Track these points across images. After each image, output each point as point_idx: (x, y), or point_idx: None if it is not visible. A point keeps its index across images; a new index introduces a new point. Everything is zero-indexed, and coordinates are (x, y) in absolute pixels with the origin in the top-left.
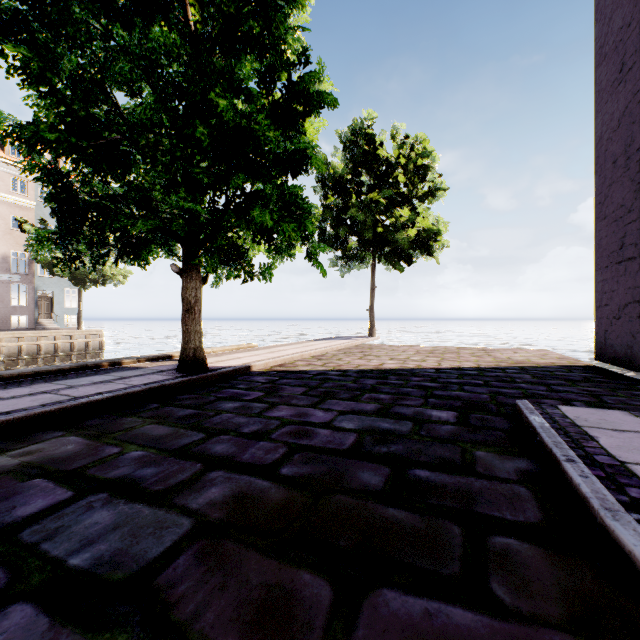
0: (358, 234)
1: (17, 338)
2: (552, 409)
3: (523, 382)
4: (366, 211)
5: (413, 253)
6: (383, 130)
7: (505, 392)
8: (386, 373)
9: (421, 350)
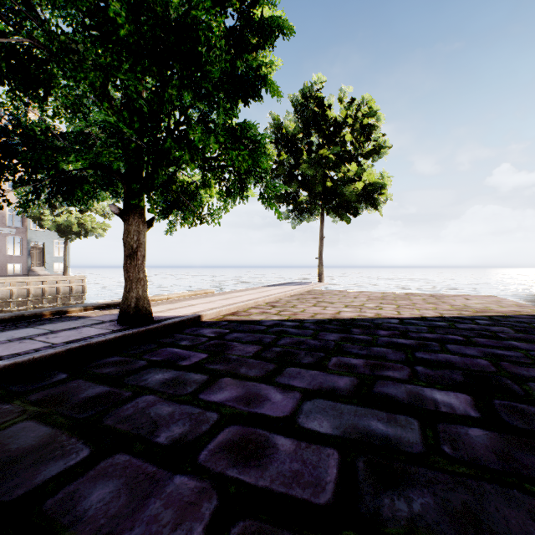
0: (308, 188)
1: (9, 283)
2: None
3: (511, 338)
4: (316, 166)
5: (359, 206)
6: (331, 95)
7: (504, 355)
8: (347, 324)
9: (372, 296)
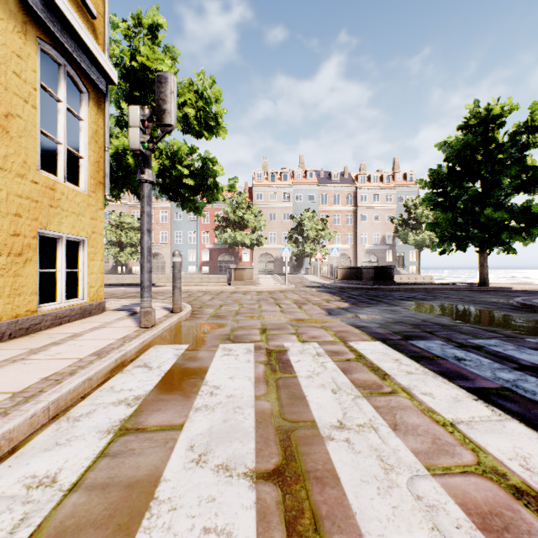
0: None
1: None
2: None
3: None
4: None
5: None
6: None
7: None
8: None
9: None
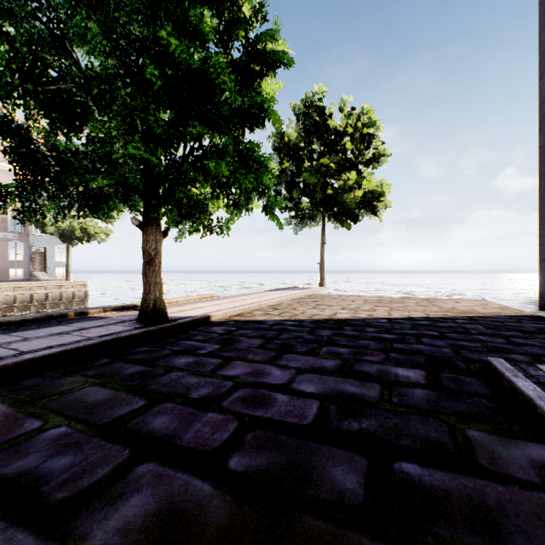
0: (310, 195)
1: (12, 288)
2: (534, 370)
3: (479, 334)
4: (317, 175)
5: (359, 213)
6: (332, 103)
7: (466, 345)
8: (340, 323)
9: (369, 300)
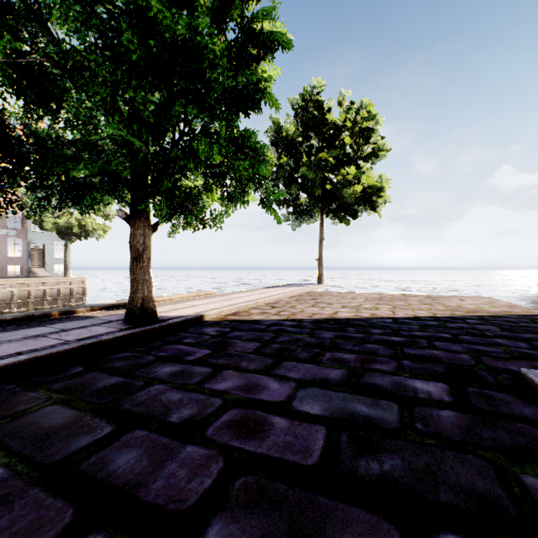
0: (308, 191)
1: (10, 284)
2: None
3: (496, 336)
4: (316, 169)
5: (358, 208)
6: (330, 98)
7: (485, 350)
8: (343, 324)
9: (369, 297)
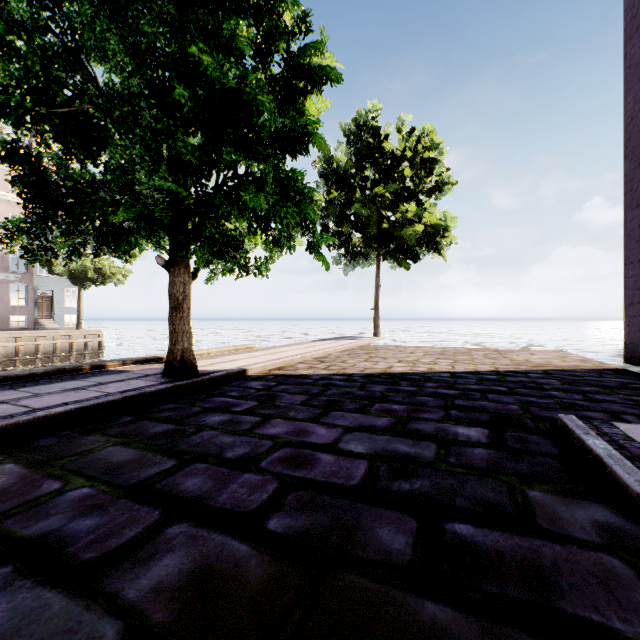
0: (362, 230)
1: (14, 338)
2: (608, 427)
3: (553, 389)
4: (371, 206)
5: (419, 250)
6: (388, 123)
7: (537, 402)
8: (396, 378)
9: (430, 351)
